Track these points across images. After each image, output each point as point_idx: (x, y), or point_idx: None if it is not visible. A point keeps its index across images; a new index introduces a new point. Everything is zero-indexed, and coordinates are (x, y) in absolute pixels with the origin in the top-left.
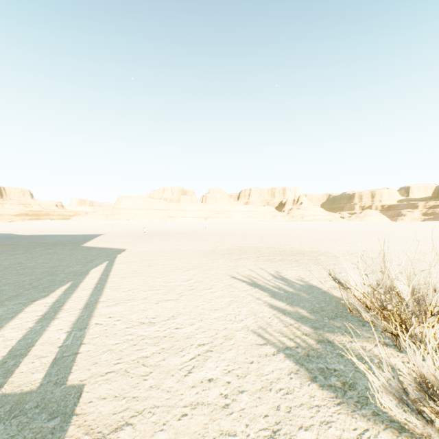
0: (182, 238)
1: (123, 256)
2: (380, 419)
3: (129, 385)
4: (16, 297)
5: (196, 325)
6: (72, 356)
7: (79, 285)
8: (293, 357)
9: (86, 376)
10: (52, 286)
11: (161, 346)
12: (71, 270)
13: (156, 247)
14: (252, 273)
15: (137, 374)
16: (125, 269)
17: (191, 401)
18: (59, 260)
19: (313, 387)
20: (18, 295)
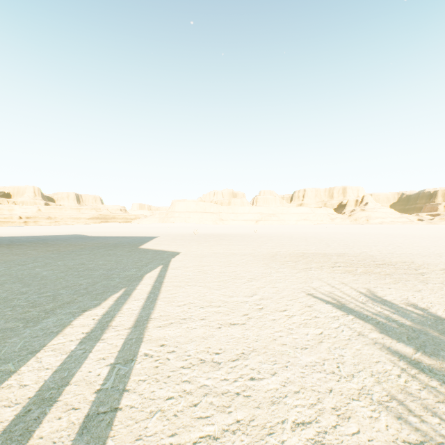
0: (236, 241)
1: (177, 260)
2: None
3: None
4: (68, 304)
5: (280, 376)
6: (109, 414)
7: (132, 293)
8: None
9: None
10: (105, 292)
11: (234, 414)
12: (126, 274)
13: (209, 251)
14: (334, 290)
15: None
16: (180, 276)
17: None
18: (117, 262)
19: None
20: (72, 301)
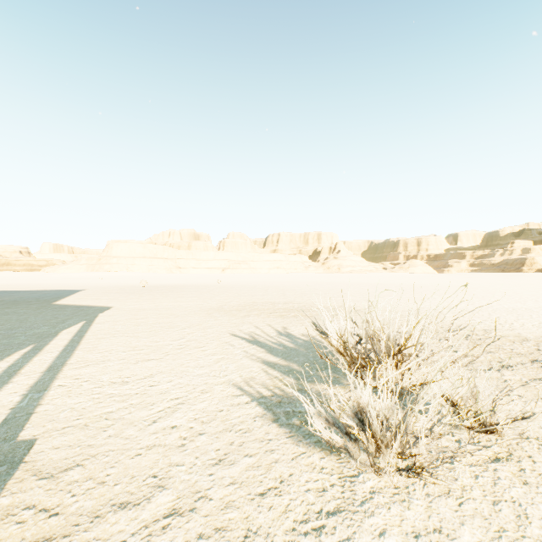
0: (188, 293)
1: (107, 315)
2: (320, 445)
3: (87, 436)
4: None
5: (175, 382)
6: (26, 416)
7: (44, 347)
8: (265, 404)
9: (40, 431)
10: (8, 350)
11: (130, 402)
12: (35, 332)
13: (151, 304)
14: (257, 330)
15: (97, 426)
16: (106, 330)
17: (149, 444)
18: (20, 321)
19: (272, 426)
20: None
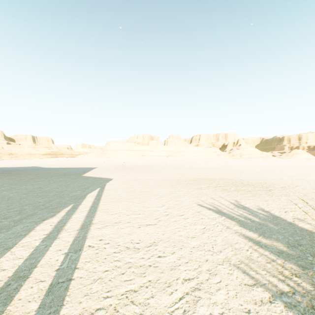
0: (152, 171)
1: (111, 184)
2: None
3: None
4: (31, 216)
5: (177, 254)
6: (66, 283)
7: (78, 207)
8: (295, 308)
9: (77, 312)
10: (58, 207)
11: (147, 277)
12: (73, 194)
13: (133, 177)
14: (215, 201)
15: None
16: (112, 195)
17: None
18: (66, 186)
19: None
20: (34, 214)
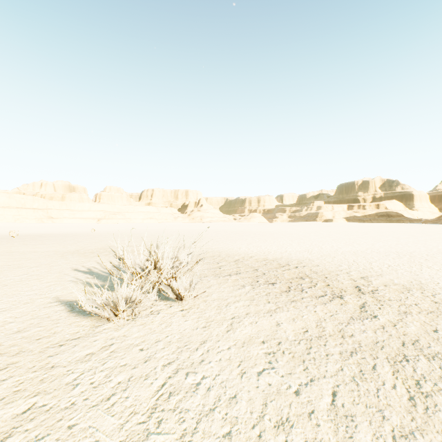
0: (51, 241)
1: None
2: (91, 317)
3: None
4: None
5: (4, 300)
6: None
7: None
8: (70, 304)
9: None
10: None
11: None
12: None
13: (6, 251)
14: (97, 265)
15: None
16: None
17: None
18: None
19: (67, 313)
20: None
